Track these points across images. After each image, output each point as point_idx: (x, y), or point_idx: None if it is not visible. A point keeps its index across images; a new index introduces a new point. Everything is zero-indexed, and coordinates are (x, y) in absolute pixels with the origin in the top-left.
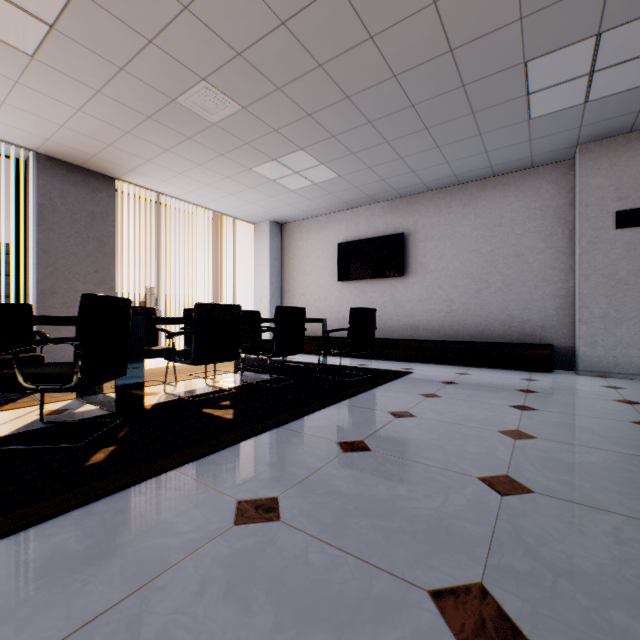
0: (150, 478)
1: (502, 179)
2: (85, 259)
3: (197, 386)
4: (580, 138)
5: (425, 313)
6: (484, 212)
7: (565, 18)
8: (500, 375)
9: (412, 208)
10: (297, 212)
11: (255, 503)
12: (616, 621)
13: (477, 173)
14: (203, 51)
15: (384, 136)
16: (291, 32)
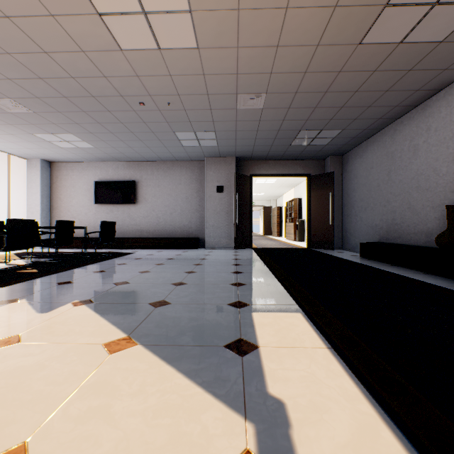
0: (14, 284)
1: (181, 163)
2: None
3: None
4: (205, 155)
5: (147, 223)
6: (174, 177)
7: (182, 126)
8: (175, 251)
9: (140, 168)
10: (65, 158)
11: (63, 282)
12: (148, 280)
13: (170, 158)
14: (14, 91)
15: (120, 138)
16: (69, 100)
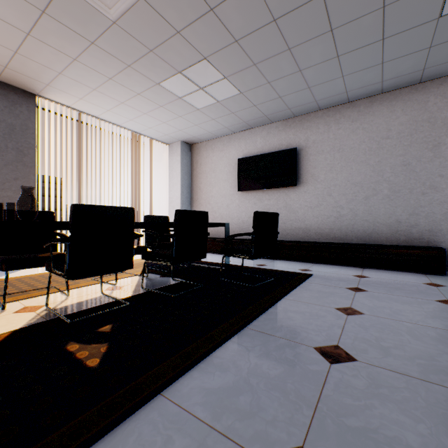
0: None
1: (389, 95)
2: (3, 167)
3: (92, 295)
4: None
5: (316, 218)
6: (372, 126)
7: None
8: (399, 278)
9: (304, 126)
10: (203, 132)
11: None
12: None
13: (367, 89)
14: None
15: (287, 41)
16: None
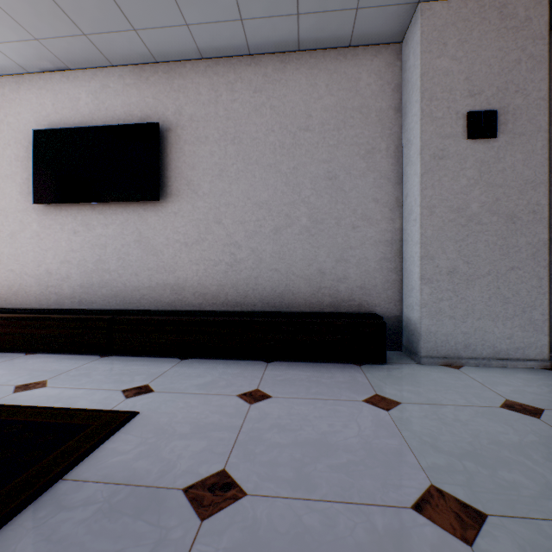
0: None
1: (310, 57)
2: None
3: None
4: None
5: (195, 265)
6: (285, 105)
7: None
8: (324, 389)
9: (174, 84)
10: None
11: None
12: None
13: (276, 29)
14: None
15: None
16: None
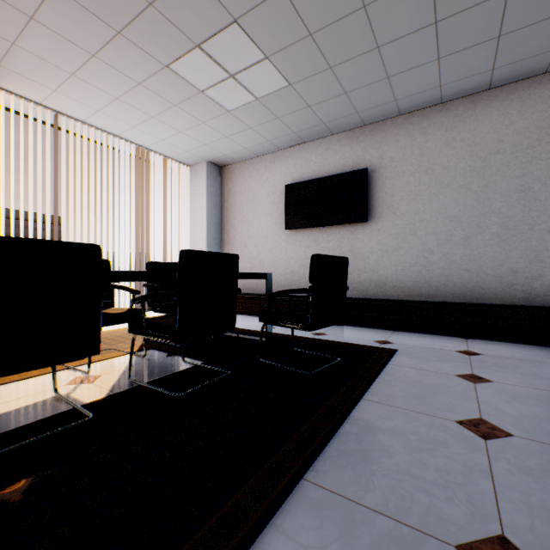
0: None
1: (500, 92)
2: None
3: (36, 396)
4: None
5: (394, 266)
6: (474, 137)
7: None
8: (527, 356)
9: (377, 138)
10: (237, 148)
11: None
12: None
13: (469, 83)
14: None
15: None
16: None
